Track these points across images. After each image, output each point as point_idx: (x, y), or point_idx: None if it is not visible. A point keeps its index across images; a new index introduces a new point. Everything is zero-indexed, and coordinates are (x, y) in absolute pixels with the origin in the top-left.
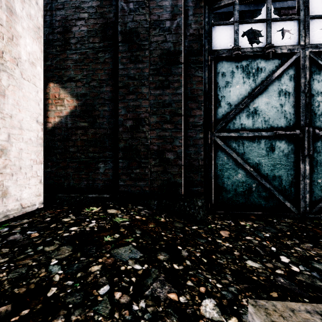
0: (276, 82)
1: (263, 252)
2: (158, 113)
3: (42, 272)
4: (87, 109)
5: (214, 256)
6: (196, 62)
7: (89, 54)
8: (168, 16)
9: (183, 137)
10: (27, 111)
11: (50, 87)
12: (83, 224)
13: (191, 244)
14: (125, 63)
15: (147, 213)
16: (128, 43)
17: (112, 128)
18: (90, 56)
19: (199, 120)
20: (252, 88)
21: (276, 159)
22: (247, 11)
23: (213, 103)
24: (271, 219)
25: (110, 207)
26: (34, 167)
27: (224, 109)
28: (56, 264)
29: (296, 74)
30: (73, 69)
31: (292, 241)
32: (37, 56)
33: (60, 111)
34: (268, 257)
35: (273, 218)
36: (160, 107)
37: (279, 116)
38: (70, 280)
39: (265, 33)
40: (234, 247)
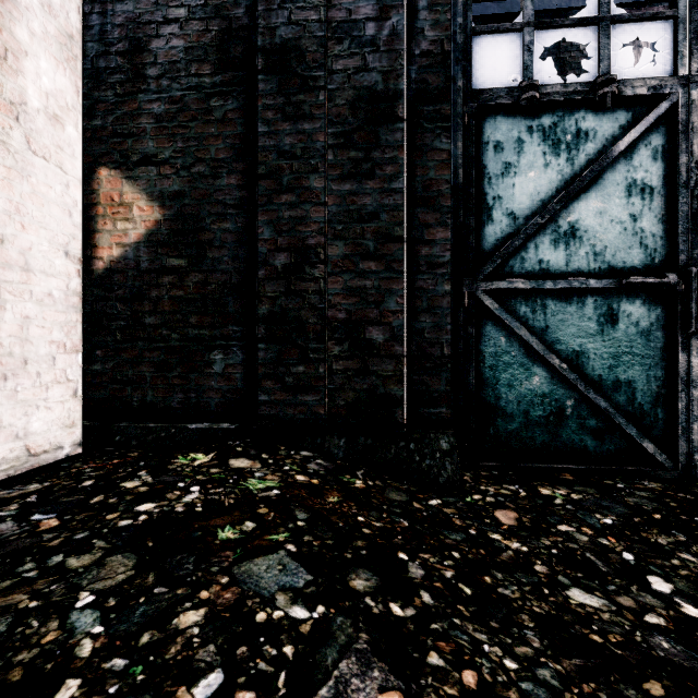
0: (622, 164)
1: (605, 566)
2: (348, 237)
3: (48, 632)
4: (184, 227)
5: (487, 577)
6: (436, 116)
7: (190, 100)
8: (372, 12)
9: (405, 290)
10: (42, 230)
11: (100, 177)
12: (169, 496)
13: (430, 545)
14: (271, 120)
15: (323, 468)
16: (279, 73)
17: (242, 271)
18: (192, 105)
19: (444, 252)
20: (566, 179)
21: (621, 343)
22: (546, 12)
23: (475, 213)
24: (612, 481)
25: (236, 452)
26: (59, 360)
27: (499, 227)
28: (89, 606)
29: (668, 145)
30: (153, 137)
31: (670, 536)
32: (67, 101)
33: (122, 234)
34: (619, 579)
35: (616, 478)
36: (352, 223)
37: (629, 244)
38: (119, 657)
39: (596, 50)
40: (534, 553)
